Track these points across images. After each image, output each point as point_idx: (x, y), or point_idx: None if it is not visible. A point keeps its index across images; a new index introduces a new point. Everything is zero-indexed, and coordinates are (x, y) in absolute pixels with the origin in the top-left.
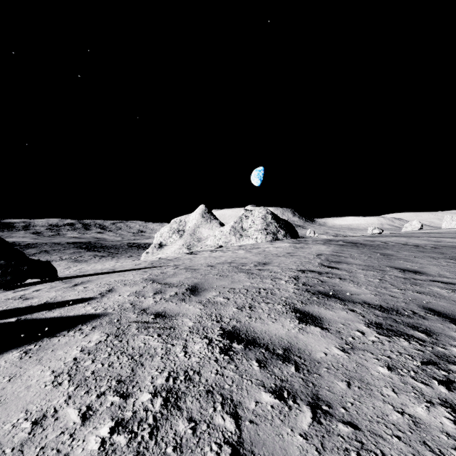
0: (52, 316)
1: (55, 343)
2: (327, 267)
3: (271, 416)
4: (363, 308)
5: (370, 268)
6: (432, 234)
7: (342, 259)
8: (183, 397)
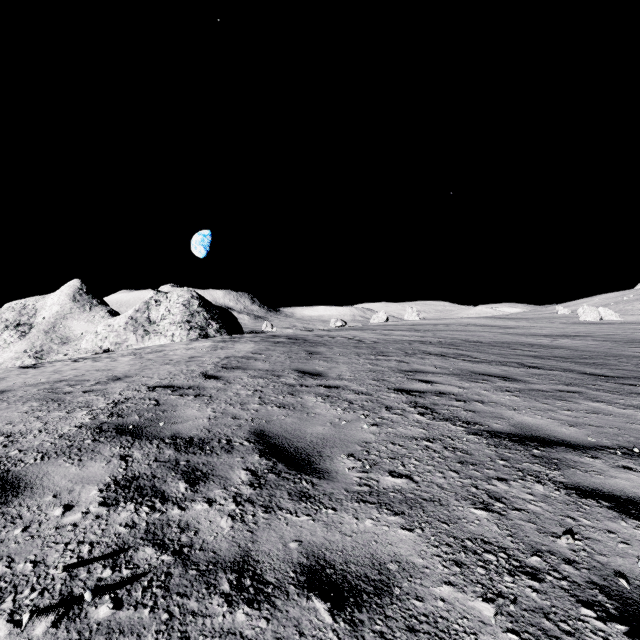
0: None
1: None
2: (205, 377)
3: None
4: (155, 447)
5: (265, 375)
6: (389, 327)
7: (247, 363)
8: None
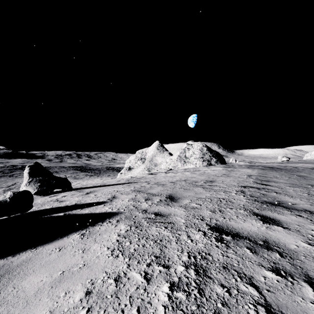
0: (85, 213)
1: (98, 230)
2: (261, 184)
3: (280, 288)
4: (307, 214)
5: (295, 186)
6: None
7: (269, 179)
8: (208, 270)
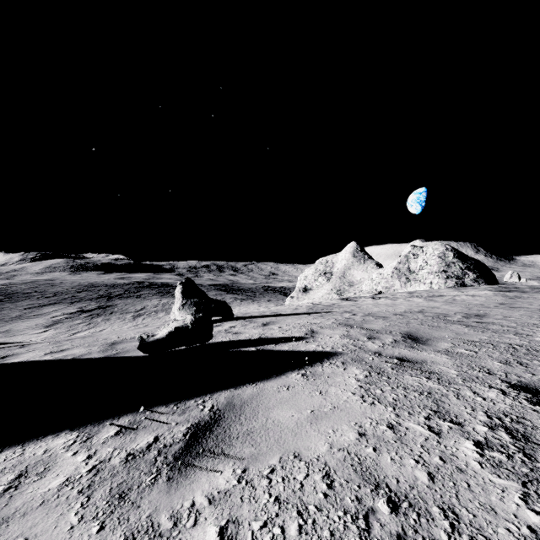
0: (286, 349)
1: (322, 372)
2: None
3: None
4: None
5: None
6: None
7: None
8: (530, 435)
